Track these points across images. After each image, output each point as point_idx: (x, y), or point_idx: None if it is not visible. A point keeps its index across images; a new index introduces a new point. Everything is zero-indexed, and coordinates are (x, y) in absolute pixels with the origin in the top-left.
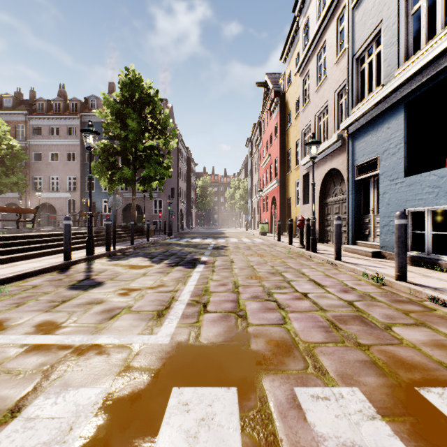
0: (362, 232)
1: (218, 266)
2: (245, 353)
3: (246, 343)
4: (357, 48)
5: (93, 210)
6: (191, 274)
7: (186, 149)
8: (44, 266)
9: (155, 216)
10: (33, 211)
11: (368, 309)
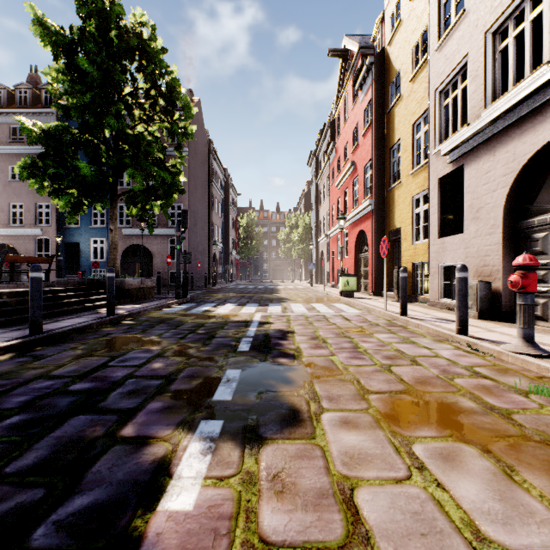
0: None
1: None
2: None
3: None
4: None
5: (78, 255)
6: None
7: (222, 168)
8: None
9: (171, 263)
10: None
11: None
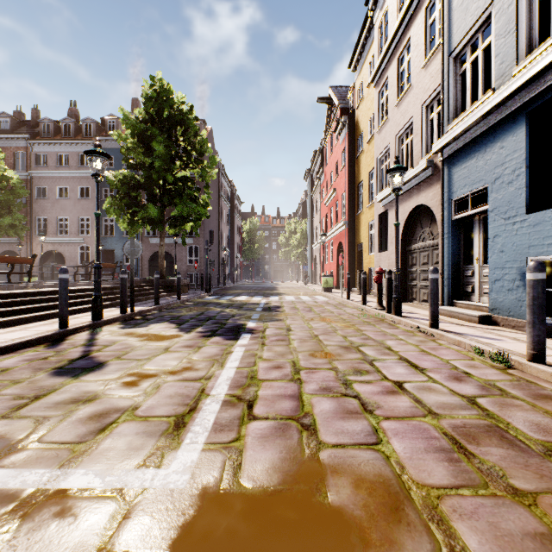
0: (461, 289)
1: (270, 336)
2: (319, 514)
3: (319, 489)
4: (456, 43)
5: (112, 260)
6: (232, 349)
7: (229, 182)
8: (27, 337)
9: (190, 267)
10: (29, 261)
11: (502, 412)
